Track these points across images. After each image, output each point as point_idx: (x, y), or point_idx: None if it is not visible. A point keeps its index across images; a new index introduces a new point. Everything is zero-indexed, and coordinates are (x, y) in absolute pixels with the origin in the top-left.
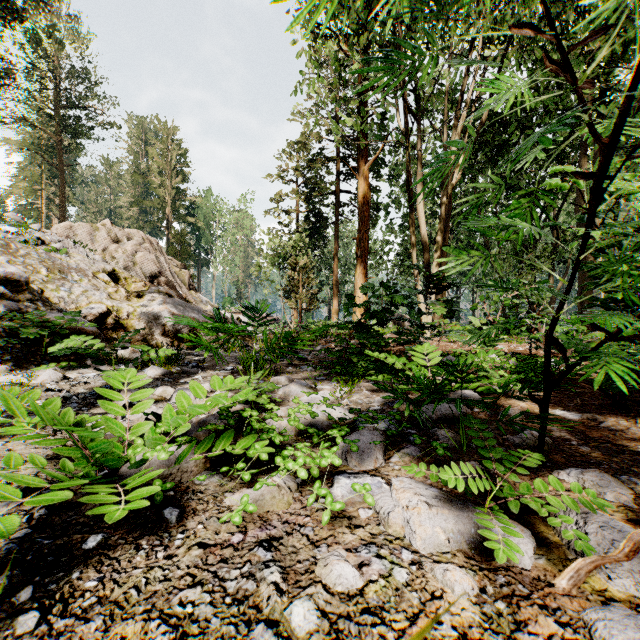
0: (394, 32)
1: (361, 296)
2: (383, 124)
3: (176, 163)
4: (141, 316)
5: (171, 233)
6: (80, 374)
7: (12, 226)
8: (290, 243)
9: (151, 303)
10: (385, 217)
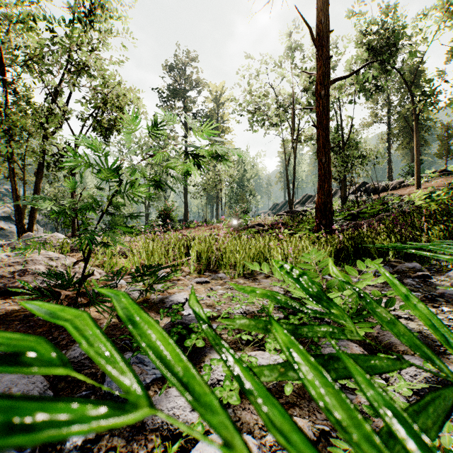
0: None
1: None
2: None
3: None
4: None
5: None
6: None
7: None
8: None
9: None
10: None
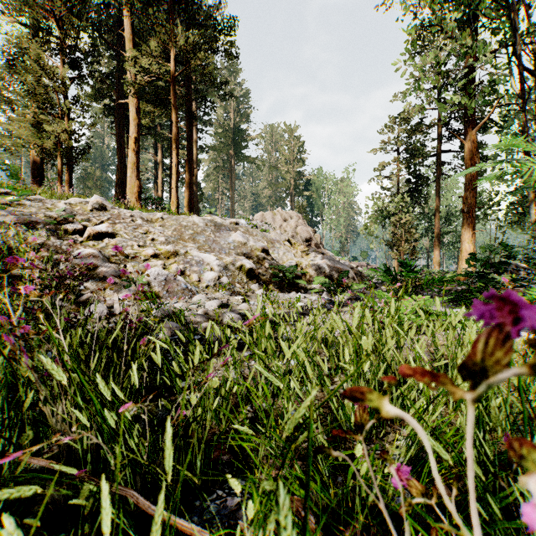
0: (506, 7)
1: (468, 247)
2: (493, 90)
3: (297, 153)
4: (312, 267)
5: (295, 205)
6: (307, 296)
7: (244, 219)
8: (392, 204)
9: (315, 259)
10: (493, 167)
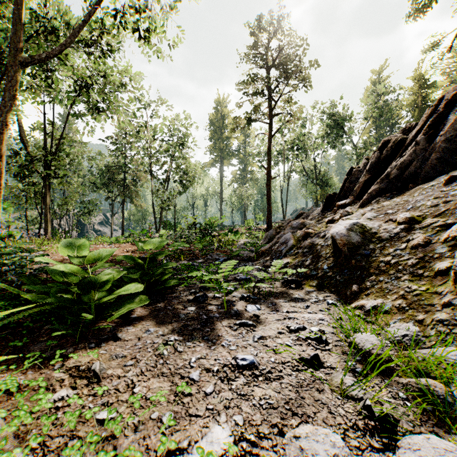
0: None
1: None
2: None
3: None
4: None
5: None
6: None
7: None
8: None
9: None
10: None
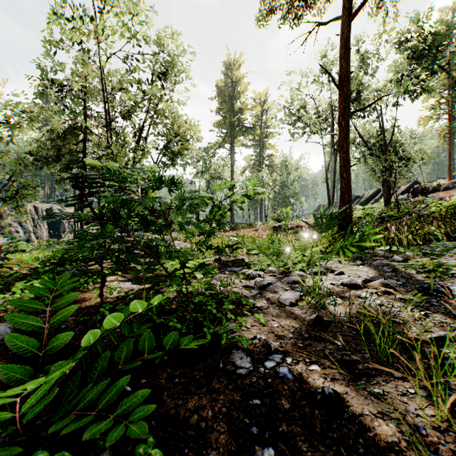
0: None
1: None
2: None
3: None
4: None
5: None
6: None
7: None
8: None
9: None
10: None
